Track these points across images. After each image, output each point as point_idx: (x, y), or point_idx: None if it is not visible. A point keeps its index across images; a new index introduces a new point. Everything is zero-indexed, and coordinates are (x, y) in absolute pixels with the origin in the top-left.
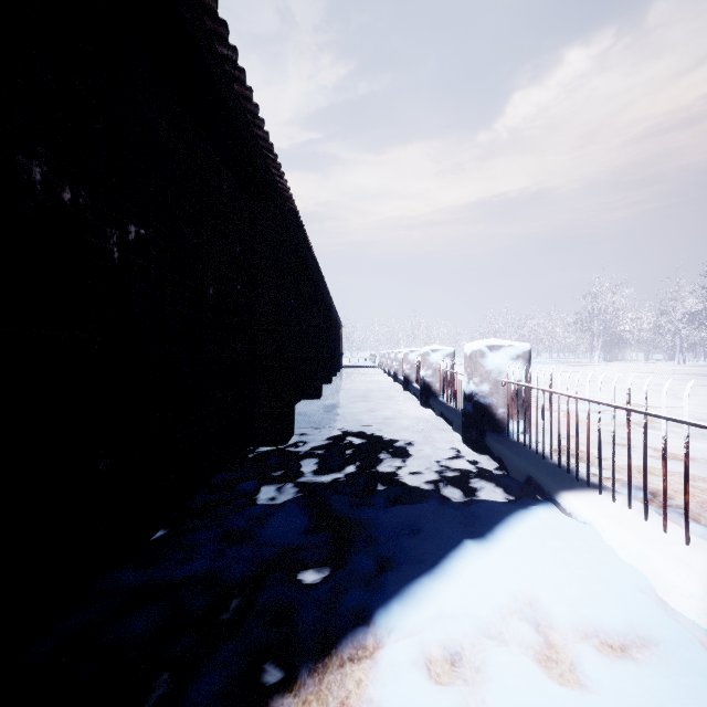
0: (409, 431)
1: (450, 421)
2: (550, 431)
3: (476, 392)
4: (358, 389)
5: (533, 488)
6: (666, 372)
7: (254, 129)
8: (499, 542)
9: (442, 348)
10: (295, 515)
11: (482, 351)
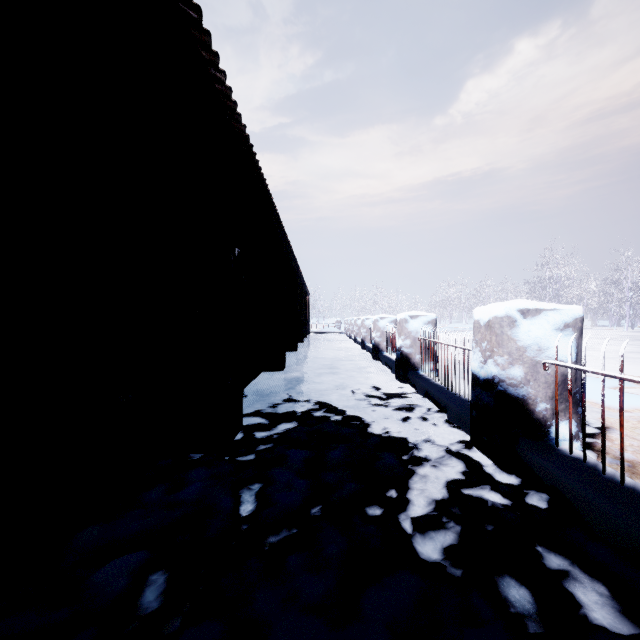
0: (392, 420)
1: (441, 406)
2: None
3: (502, 378)
4: (325, 357)
5: None
6: (625, 338)
7: None
8: None
9: (422, 314)
10: None
11: (511, 318)
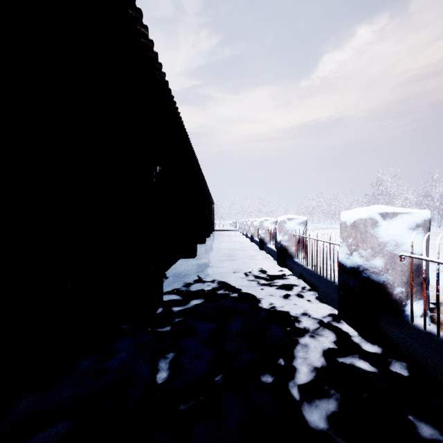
0: (276, 297)
1: (313, 285)
2: None
3: (366, 267)
4: (225, 248)
5: None
6: (436, 234)
7: None
8: None
9: (296, 217)
10: None
11: (374, 219)
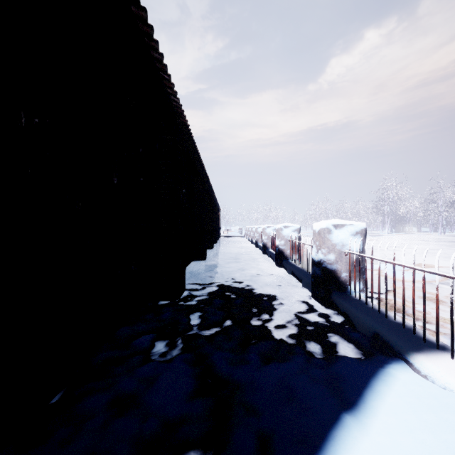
0: (270, 286)
1: (299, 279)
2: (394, 296)
3: (324, 260)
4: (231, 252)
5: (380, 344)
6: (435, 240)
7: (151, 52)
8: (374, 416)
9: (291, 225)
10: (181, 376)
11: (329, 229)
